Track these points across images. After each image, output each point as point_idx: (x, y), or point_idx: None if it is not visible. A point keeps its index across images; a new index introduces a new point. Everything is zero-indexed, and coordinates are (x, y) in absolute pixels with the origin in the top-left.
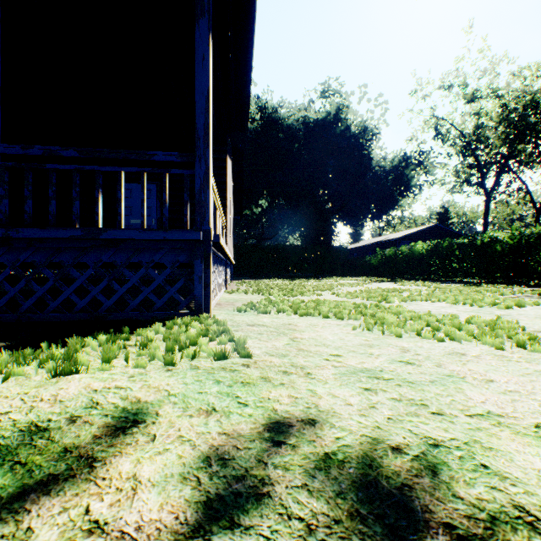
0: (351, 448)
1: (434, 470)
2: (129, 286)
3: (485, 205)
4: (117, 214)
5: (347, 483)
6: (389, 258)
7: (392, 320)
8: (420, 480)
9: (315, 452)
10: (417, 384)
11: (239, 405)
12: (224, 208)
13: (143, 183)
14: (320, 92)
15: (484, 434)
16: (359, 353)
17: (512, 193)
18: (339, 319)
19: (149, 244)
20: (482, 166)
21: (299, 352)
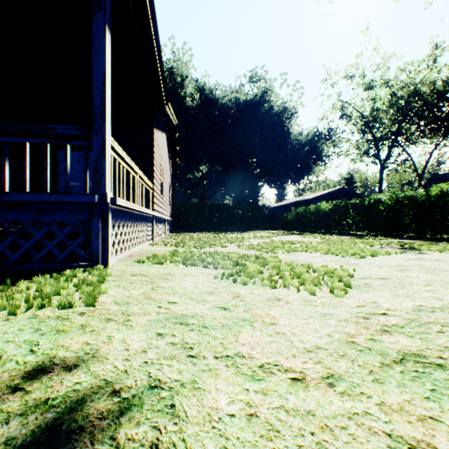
0: (76, 392)
1: (124, 412)
2: (34, 241)
3: (380, 173)
4: (56, 177)
5: (30, 429)
6: (301, 215)
7: (252, 270)
8: (100, 422)
9: (39, 398)
10: (208, 328)
11: (28, 353)
12: (152, 173)
13: (46, 153)
14: (249, 78)
15: (208, 375)
16: (194, 300)
17: (400, 163)
18: (215, 269)
19: (51, 206)
20: (377, 141)
21: (145, 300)
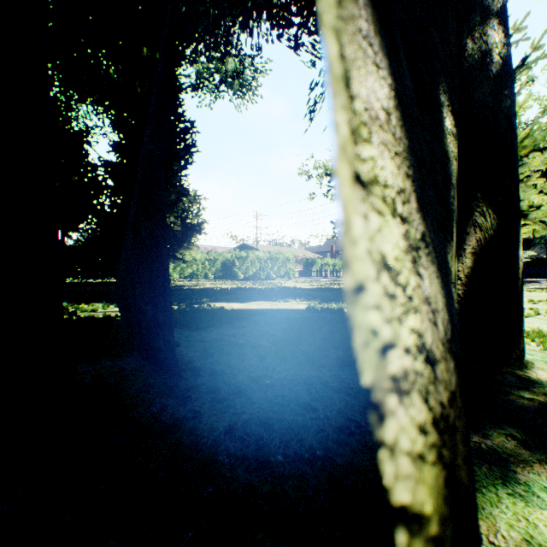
0: None
1: None
2: None
3: None
4: None
5: None
6: None
7: None
8: None
9: None
10: None
11: None
12: None
13: None
14: None
15: None
16: None
17: None
18: None
19: None
20: None
21: None
